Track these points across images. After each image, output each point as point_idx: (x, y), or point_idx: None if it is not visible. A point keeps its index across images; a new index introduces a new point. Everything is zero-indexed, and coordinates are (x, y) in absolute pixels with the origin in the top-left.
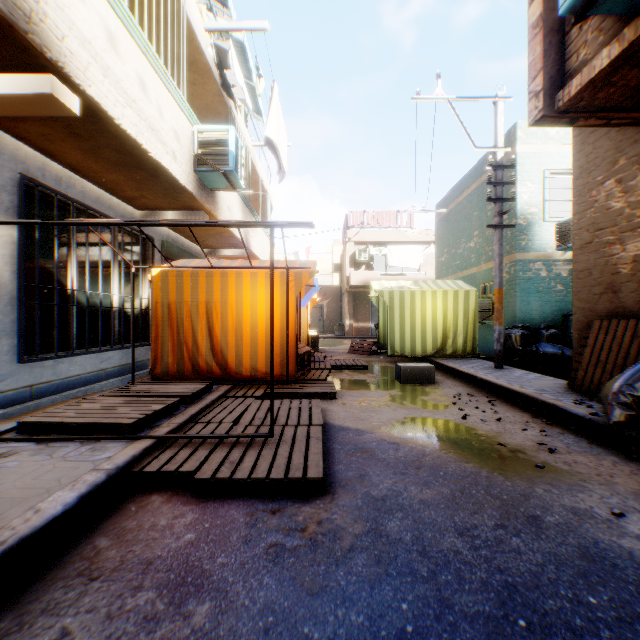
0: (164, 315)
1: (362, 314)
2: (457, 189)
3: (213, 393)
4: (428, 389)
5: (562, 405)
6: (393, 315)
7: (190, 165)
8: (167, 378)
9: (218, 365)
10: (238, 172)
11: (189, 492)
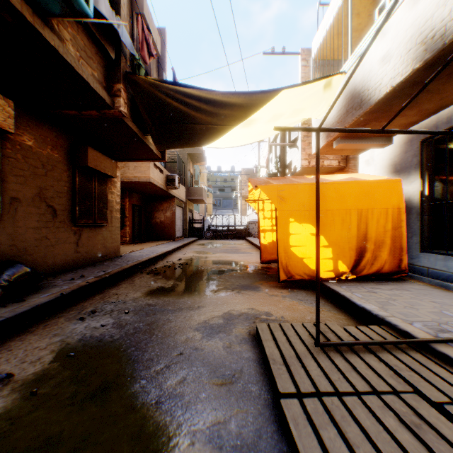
0: None
1: None
2: None
3: None
4: None
5: None
6: None
7: None
8: None
9: None
10: None
11: None
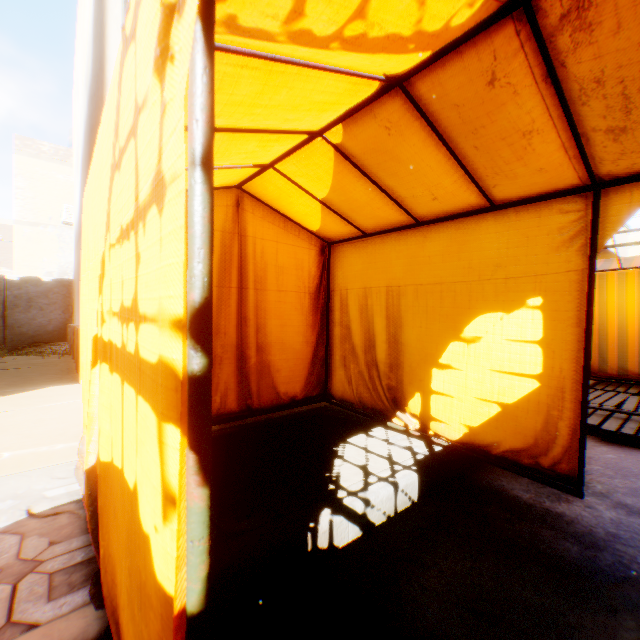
0: None
1: None
2: None
3: None
4: None
5: None
6: None
7: None
8: None
9: None
10: None
11: (593, 438)
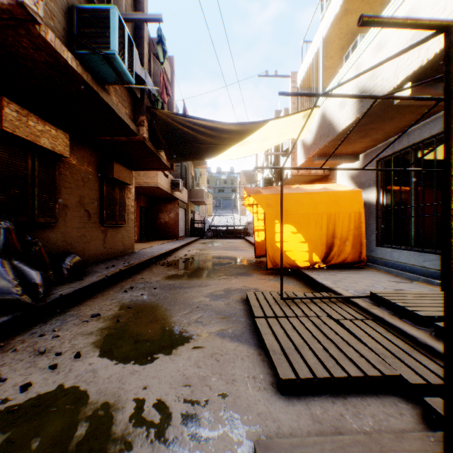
0: None
1: None
2: None
3: None
4: None
5: None
6: None
7: None
8: None
9: None
10: None
11: None
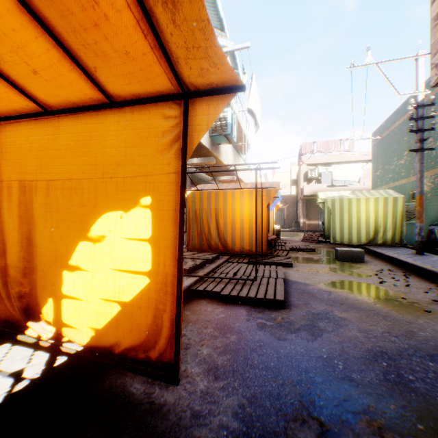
0: (193, 216)
1: (312, 215)
2: (389, 120)
3: (220, 259)
4: (358, 265)
5: None
6: (334, 215)
7: (207, 133)
8: (194, 251)
9: (222, 244)
10: (233, 133)
11: (218, 301)
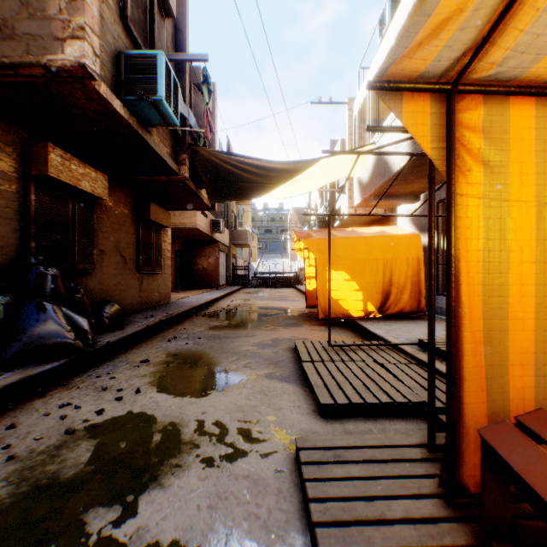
0: None
1: None
2: None
3: None
4: None
5: (25, 374)
6: None
7: None
8: None
9: None
10: None
11: None
